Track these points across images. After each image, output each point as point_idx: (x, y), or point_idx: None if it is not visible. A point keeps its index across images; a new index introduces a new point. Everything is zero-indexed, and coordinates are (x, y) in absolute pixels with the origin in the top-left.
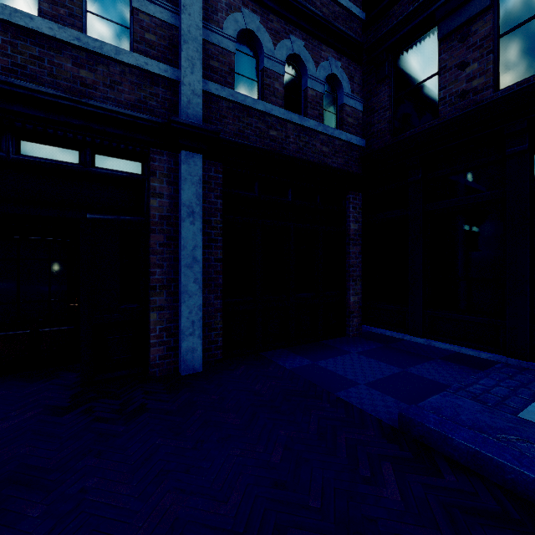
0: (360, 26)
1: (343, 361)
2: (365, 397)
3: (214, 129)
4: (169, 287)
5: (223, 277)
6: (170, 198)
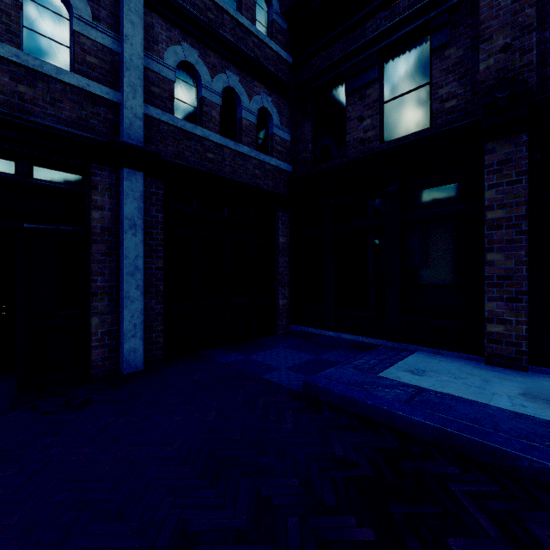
0: (288, 68)
1: (271, 354)
2: (284, 377)
3: (156, 152)
4: (111, 294)
5: (164, 284)
6: (112, 211)
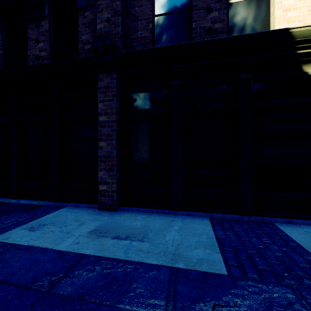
0: None
1: None
2: None
3: None
4: None
5: None
6: None
